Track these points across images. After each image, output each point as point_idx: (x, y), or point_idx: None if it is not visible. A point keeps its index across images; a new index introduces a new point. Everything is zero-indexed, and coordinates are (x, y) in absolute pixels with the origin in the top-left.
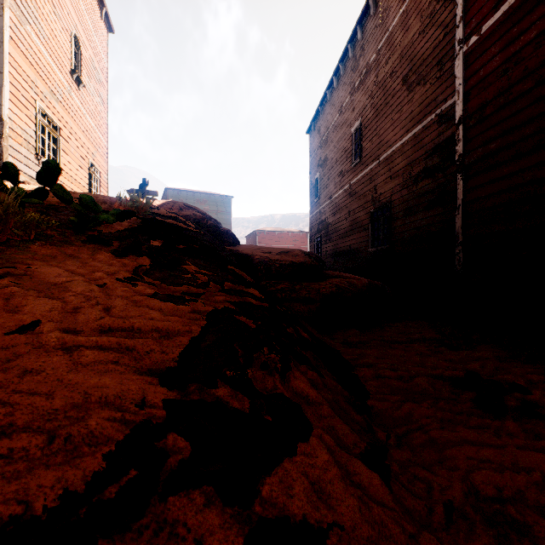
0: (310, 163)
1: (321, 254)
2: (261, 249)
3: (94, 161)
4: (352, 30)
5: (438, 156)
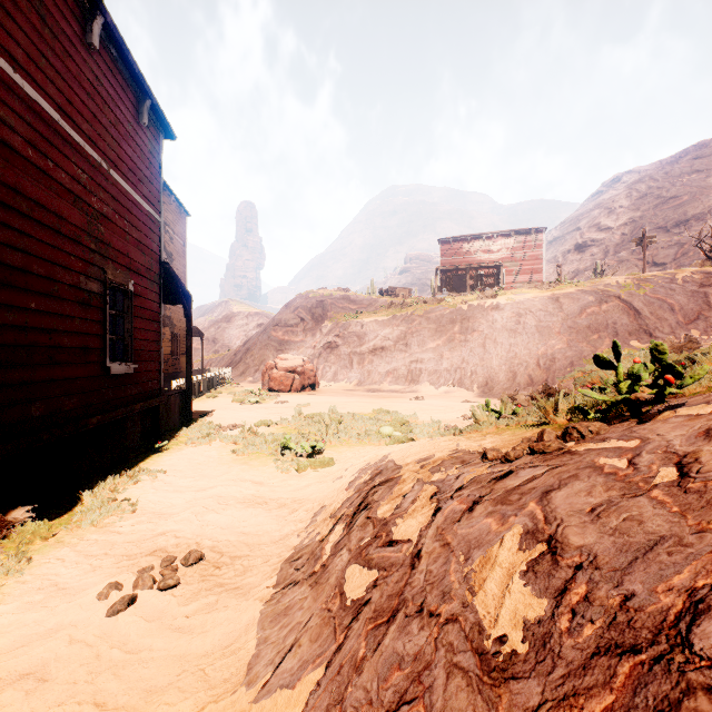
0: None
1: None
2: None
3: None
4: None
5: None
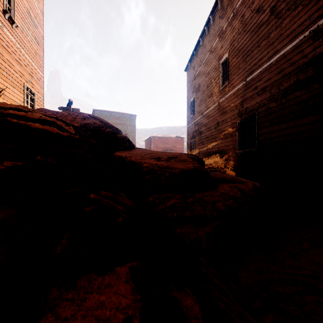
0: (187, 91)
1: (195, 153)
2: (151, 154)
3: (30, 85)
4: None
5: (314, 68)
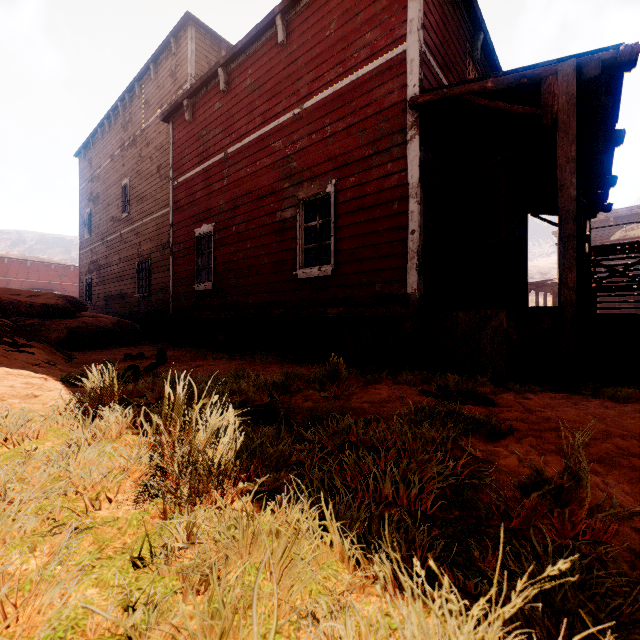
0: (80, 193)
1: (93, 296)
2: (9, 292)
3: None
4: (122, 94)
5: None
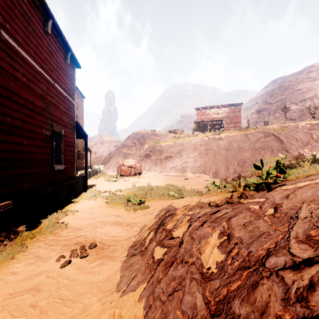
0: None
1: None
2: None
3: None
4: None
5: None
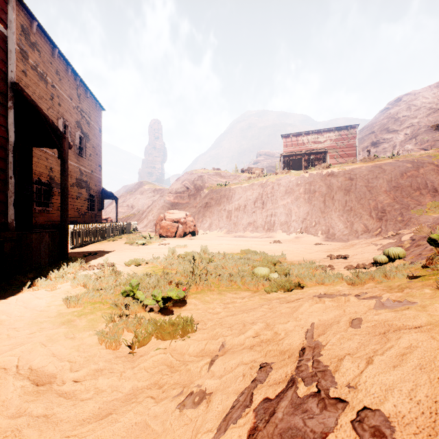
0: None
1: None
2: None
3: None
4: None
5: None
